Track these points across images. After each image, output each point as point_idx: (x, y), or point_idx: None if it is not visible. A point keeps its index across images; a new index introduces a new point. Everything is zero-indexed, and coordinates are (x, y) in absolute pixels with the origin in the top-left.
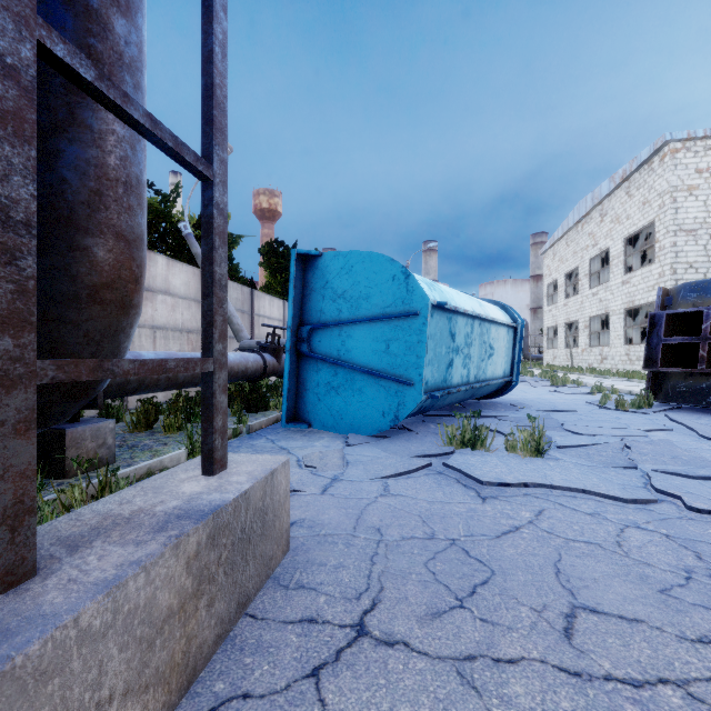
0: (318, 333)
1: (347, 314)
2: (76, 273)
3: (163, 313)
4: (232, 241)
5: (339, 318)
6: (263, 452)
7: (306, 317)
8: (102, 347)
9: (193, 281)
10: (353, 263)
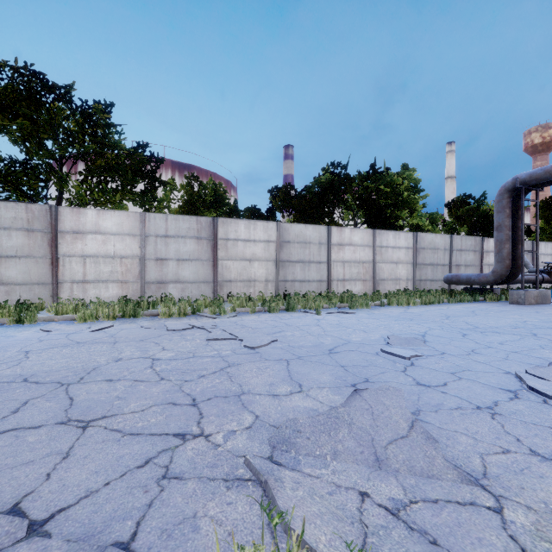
0: None
1: None
2: (517, 265)
3: (492, 259)
4: None
5: None
6: None
7: None
8: (519, 273)
9: None
10: None
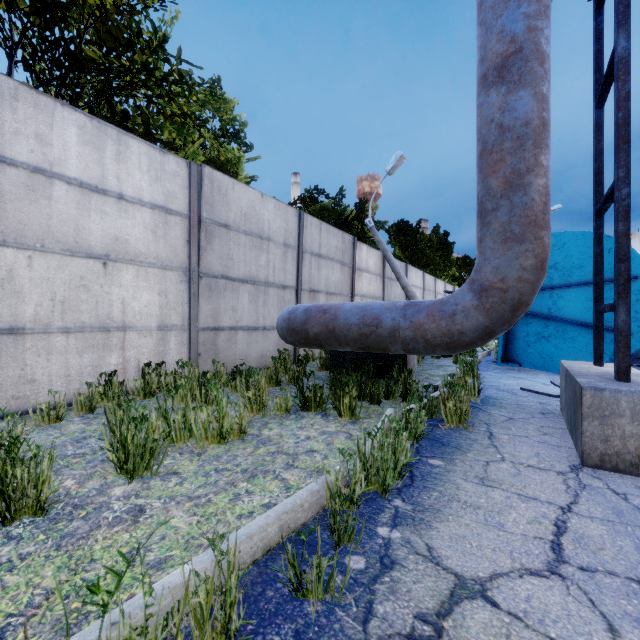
0: None
1: (558, 281)
2: None
3: (365, 286)
4: (380, 227)
5: (550, 284)
6: (507, 378)
7: None
8: None
9: (378, 261)
10: (565, 241)
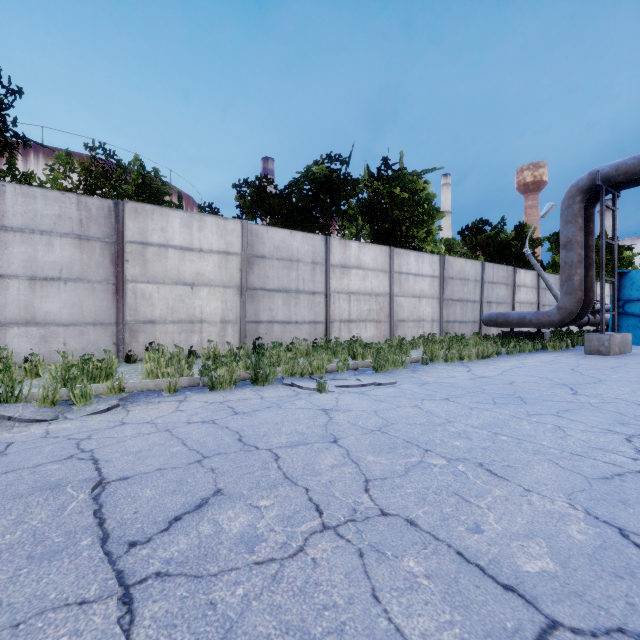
0: (628, 304)
1: None
2: (587, 299)
3: (523, 296)
4: (538, 244)
5: None
6: None
7: (620, 297)
8: (588, 311)
9: (533, 278)
10: None
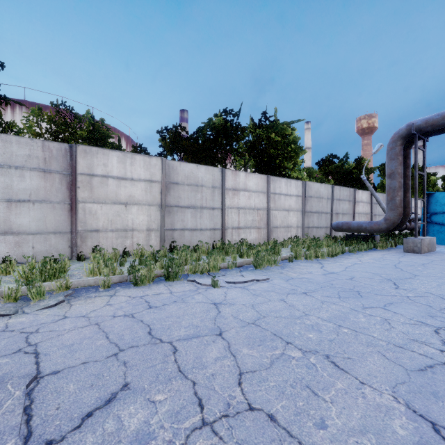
0: (433, 216)
1: None
2: (405, 213)
3: (360, 209)
4: (371, 172)
5: (442, 211)
6: None
7: (428, 211)
8: (406, 221)
9: (368, 196)
10: None
